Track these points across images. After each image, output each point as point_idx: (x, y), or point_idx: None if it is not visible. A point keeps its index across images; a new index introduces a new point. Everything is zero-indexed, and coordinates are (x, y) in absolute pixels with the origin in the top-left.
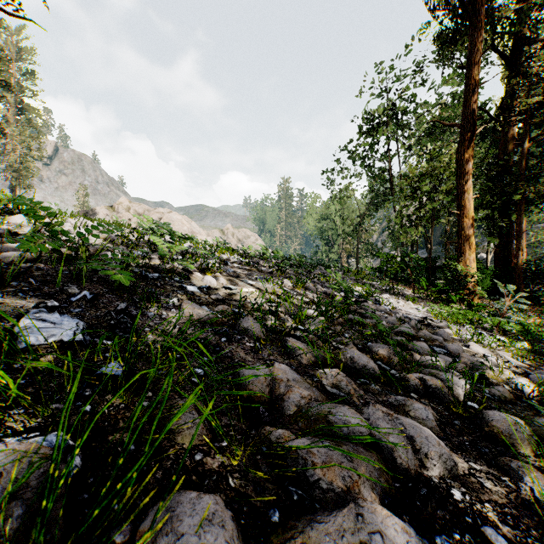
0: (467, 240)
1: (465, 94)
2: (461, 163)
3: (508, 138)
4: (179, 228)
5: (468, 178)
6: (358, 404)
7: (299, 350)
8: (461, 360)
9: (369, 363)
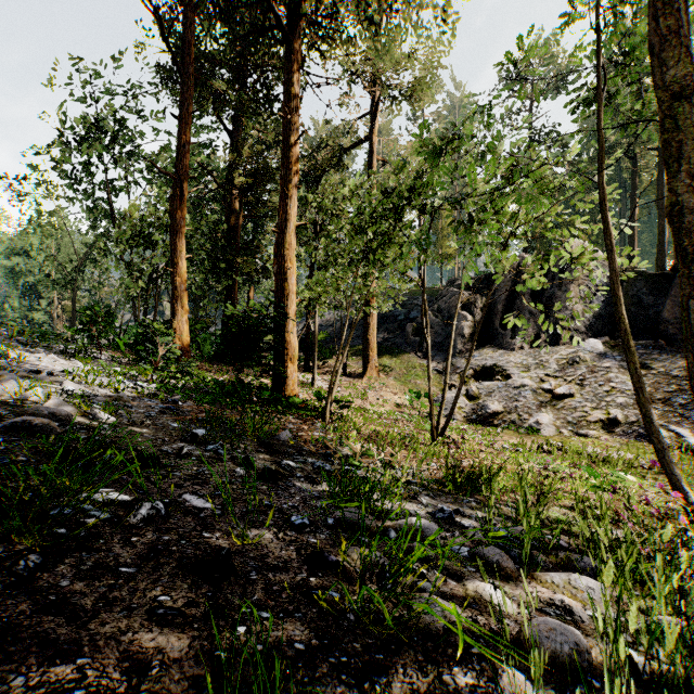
0: (181, 300)
1: (179, 147)
2: (175, 218)
3: (233, 209)
4: None
5: (182, 236)
6: None
7: None
8: None
9: None
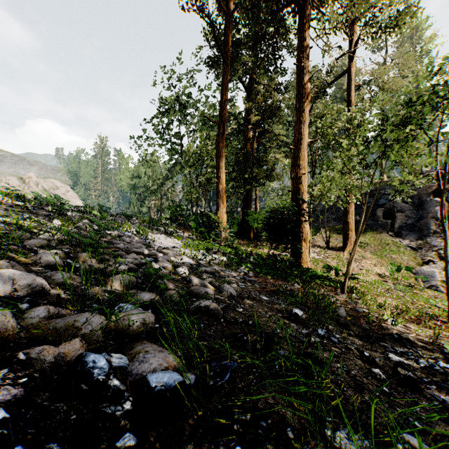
0: (222, 199)
1: (221, 103)
2: (218, 148)
3: (248, 138)
4: None
5: (222, 159)
6: None
7: None
8: (158, 263)
9: (52, 258)
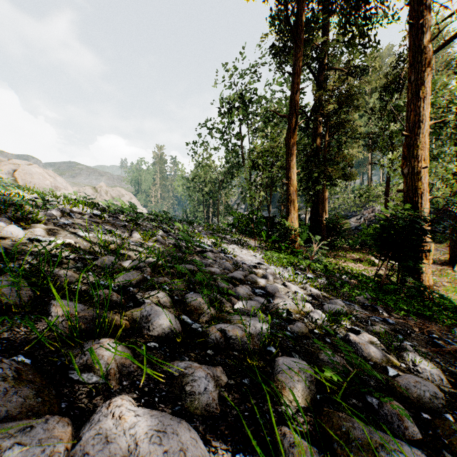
0: (293, 203)
1: (291, 94)
2: (288, 145)
3: (318, 133)
4: (40, 181)
5: (293, 157)
6: (114, 390)
7: (63, 317)
8: (275, 299)
9: (165, 320)
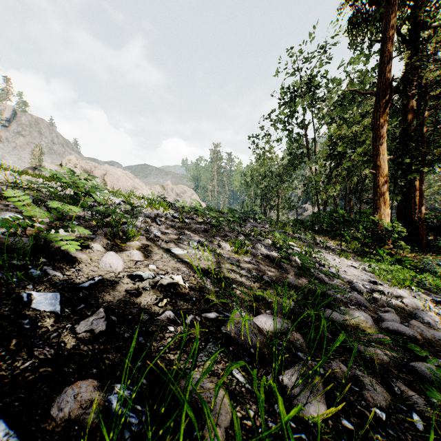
0: (382, 196)
1: (380, 65)
2: (376, 127)
3: (409, 109)
4: (122, 183)
5: (383, 141)
6: None
7: None
8: None
9: None
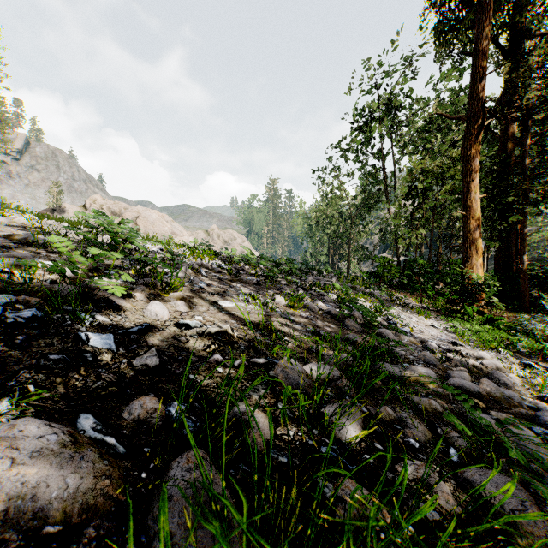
0: (474, 243)
1: (471, 84)
2: (466, 159)
3: (510, 136)
4: (158, 228)
5: (475, 176)
6: None
7: None
8: None
9: None
